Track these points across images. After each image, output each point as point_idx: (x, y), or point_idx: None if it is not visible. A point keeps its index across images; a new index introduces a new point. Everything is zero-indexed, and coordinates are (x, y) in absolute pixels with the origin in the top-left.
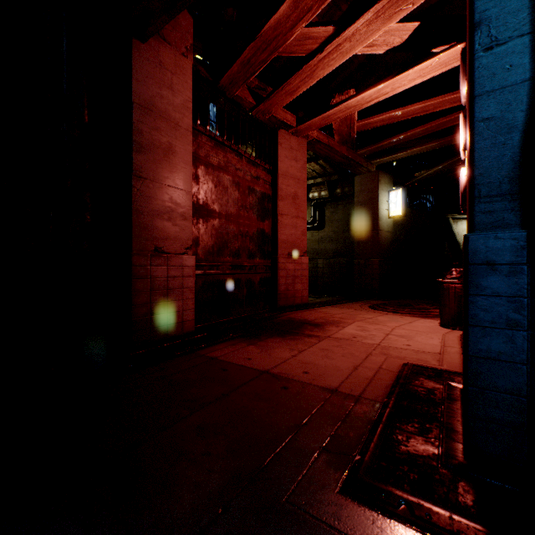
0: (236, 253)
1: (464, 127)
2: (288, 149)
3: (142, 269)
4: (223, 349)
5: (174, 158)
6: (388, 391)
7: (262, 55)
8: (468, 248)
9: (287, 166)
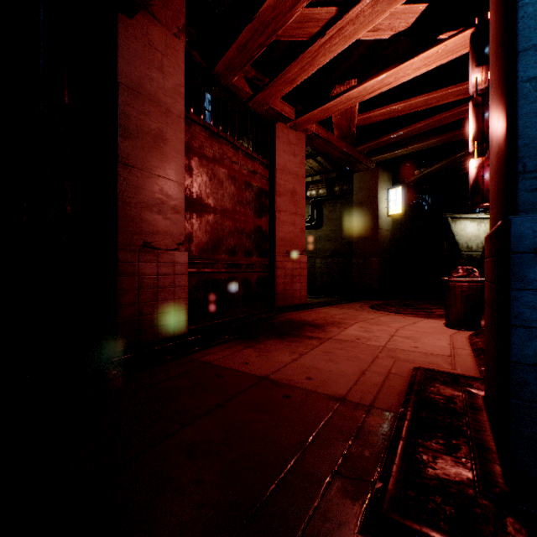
0: (232, 251)
1: (473, 116)
2: (286, 143)
3: (129, 266)
4: (218, 352)
5: (165, 146)
6: (402, 400)
7: (259, 38)
8: (510, 234)
9: (286, 161)
